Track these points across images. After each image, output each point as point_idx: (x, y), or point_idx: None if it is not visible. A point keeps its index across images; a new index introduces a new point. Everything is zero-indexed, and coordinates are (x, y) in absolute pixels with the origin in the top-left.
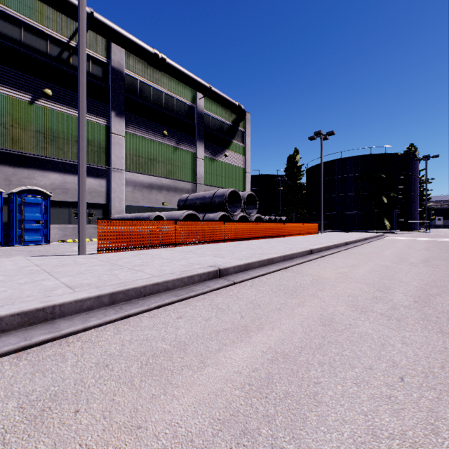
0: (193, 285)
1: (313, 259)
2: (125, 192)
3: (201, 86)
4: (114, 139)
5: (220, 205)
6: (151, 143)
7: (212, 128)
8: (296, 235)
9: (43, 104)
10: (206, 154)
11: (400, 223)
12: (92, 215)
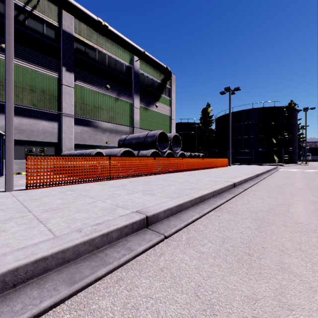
0: (109, 247)
1: (239, 194)
2: (75, 133)
3: (137, 50)
4: (64, 89)
5: (152, 143)
6: (96, 94)
7: (145, 85)
8: (212, 168)
9: (0, 57)
10: (141, 105)
11: (285, 158)
12: (44, 151)
